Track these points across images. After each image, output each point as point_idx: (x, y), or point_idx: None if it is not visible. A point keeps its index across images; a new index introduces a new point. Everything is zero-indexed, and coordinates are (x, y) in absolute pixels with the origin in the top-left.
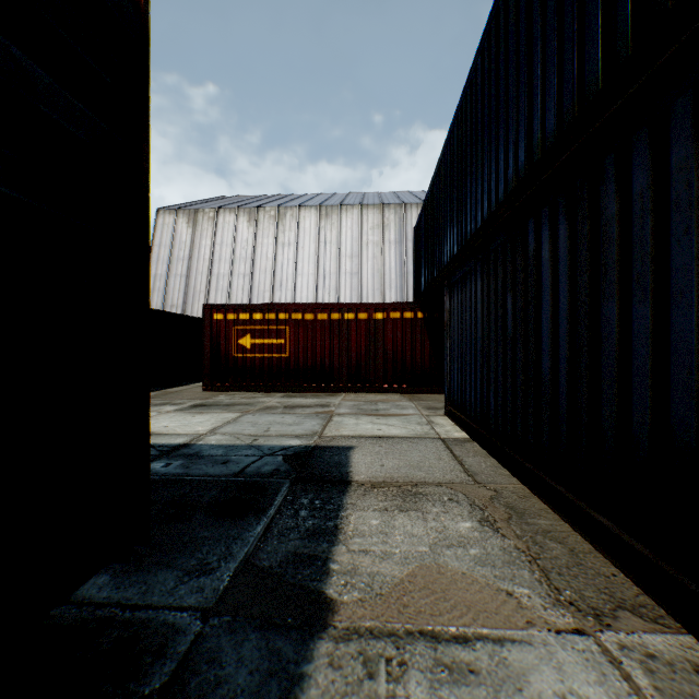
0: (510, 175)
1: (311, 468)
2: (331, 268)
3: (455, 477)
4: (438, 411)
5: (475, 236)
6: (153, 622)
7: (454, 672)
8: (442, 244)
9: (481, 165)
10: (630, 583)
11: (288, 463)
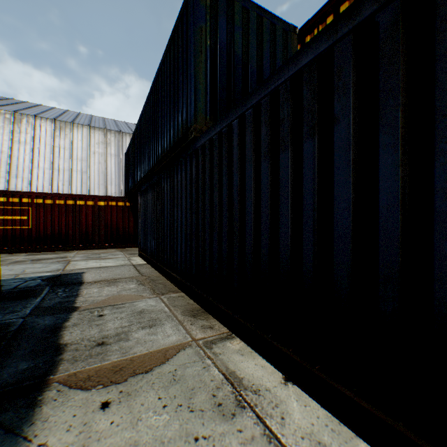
0: (157, 155)
1: (61, 281)
2: (65, 166)
3: (134, 275)
4: (136, 255)
5: (148, 173)
6: (0, 323)
7: (118, 308)
8: (138, 170)
9: (150, 143)
10: (176, 288)
11: (46, 281)
